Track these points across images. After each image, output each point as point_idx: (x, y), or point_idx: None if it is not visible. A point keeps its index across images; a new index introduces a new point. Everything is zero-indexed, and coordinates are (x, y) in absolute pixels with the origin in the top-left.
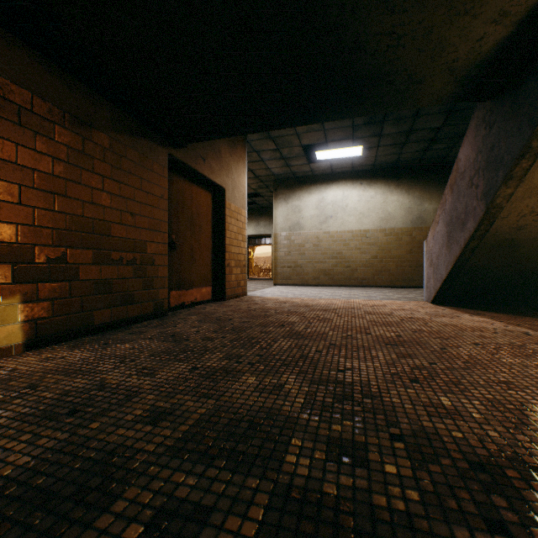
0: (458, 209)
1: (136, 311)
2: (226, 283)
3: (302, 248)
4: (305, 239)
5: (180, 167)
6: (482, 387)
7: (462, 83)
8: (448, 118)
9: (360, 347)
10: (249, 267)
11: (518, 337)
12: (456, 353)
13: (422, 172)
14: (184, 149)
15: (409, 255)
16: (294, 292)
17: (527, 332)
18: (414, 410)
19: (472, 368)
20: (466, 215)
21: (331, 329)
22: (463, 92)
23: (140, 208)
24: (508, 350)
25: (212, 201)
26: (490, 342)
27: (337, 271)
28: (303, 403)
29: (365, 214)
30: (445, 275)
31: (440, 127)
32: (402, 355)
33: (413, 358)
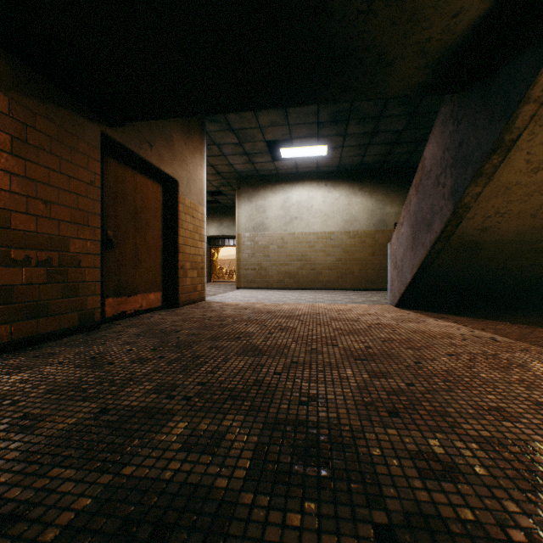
0: (424, 210)
1: (52, 325)
2: (180, 288)
3: (266, 250)
4: (270, 240)
5: (119, 151)
6: (474, 419)
7: (433, 70)
8: (410, 121)
9: (326, 365)
10: (213, 270)
11: (487, 344)
12: (432, 368)
13: (384, 176)
14: (124, 129)
15: (372, 257)
16: (258, 296)
17: (494, 337)
18: (400, 468)
19: (455, 389)
20: (432, 216)
21: (294, 340)
22: (433, 82)
23: (59, 196)
24: (484, 361)
25: (162, 194)
26: (463, 351)
27: (302, 273)
28: (249, 469)
29: (330, 216)
30: (410, 278)
31: (402, 130)
32: (374, 373)
33: (387, 378)
